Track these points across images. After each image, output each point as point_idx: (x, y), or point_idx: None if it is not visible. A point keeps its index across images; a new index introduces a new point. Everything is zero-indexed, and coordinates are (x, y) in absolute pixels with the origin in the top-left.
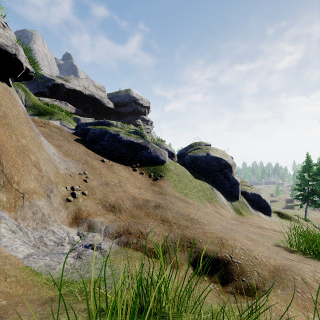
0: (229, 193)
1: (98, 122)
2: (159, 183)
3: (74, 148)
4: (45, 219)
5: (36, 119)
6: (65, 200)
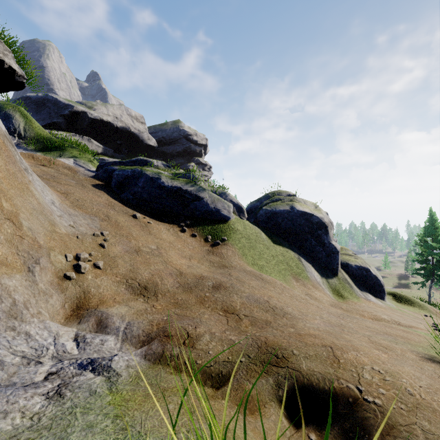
0: (323, 266)
1: (130, 161)
2: (220, 251)
3: (91, 197)
4: (17, 311)
5: (37, 155)
6: (62, 277)
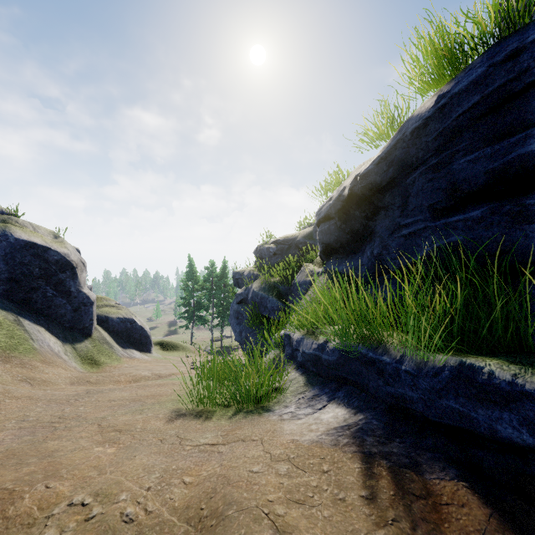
0: (69, 326)
1: None
2: None
3: None
4: None
5: None
6: None
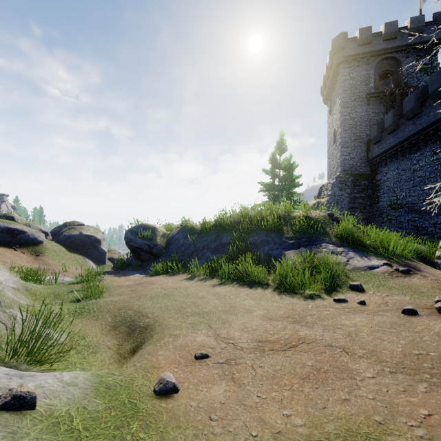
0: (98, 260)
1: None
2: (41, 258)
3: None
4: None
5: None
6: None
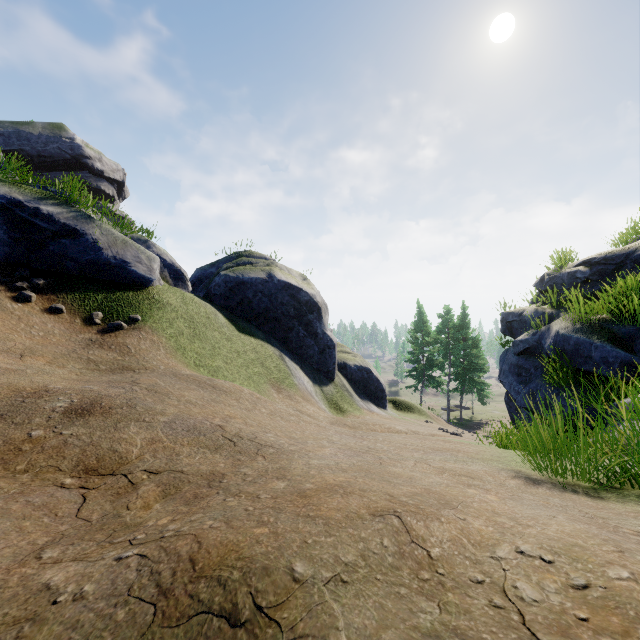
0: (316, 368)
1: None
2: (121, 340)
3: None
4: None
5: None
6: None
